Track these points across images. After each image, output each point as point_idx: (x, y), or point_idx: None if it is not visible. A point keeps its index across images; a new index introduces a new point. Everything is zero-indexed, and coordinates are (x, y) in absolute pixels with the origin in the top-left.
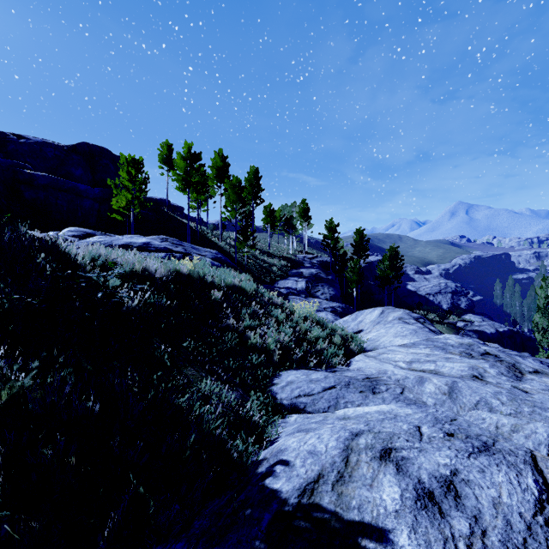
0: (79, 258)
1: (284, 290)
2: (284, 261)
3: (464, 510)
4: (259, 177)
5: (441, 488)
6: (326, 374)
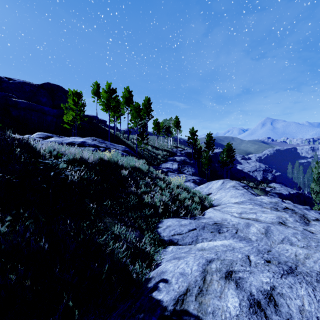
0: (41, 151)
1: (165, 169)
2: (165, 152)
3: (281, 315)
4: (150, 103)
5: (265, 299)
6: (190, 221)
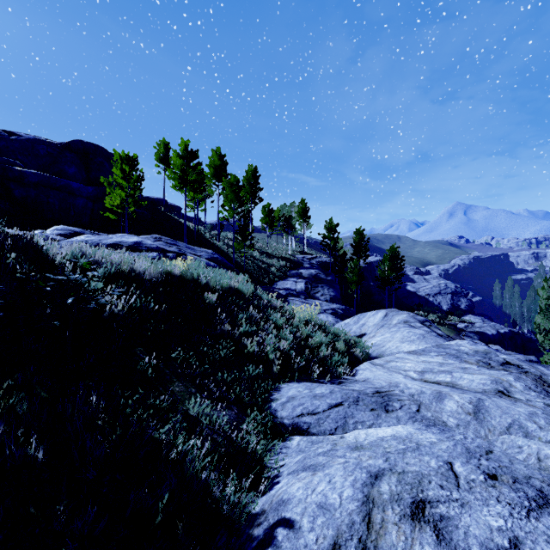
0: (58, 258)
1: (283, 291)
2: (283, 261)
3: None
4: (257, 177)
5: None
6: (331, 388)
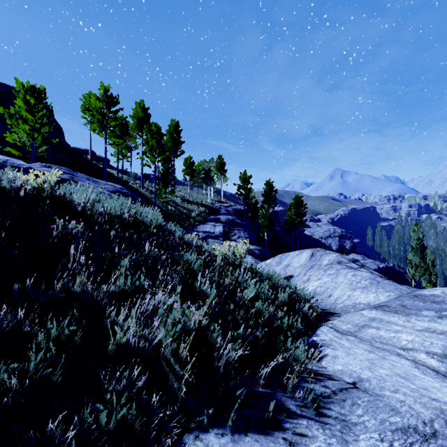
0: None
1: (202, 233)
2: (203, 208)
3: None
4: (179, 131)
5: None
6: None
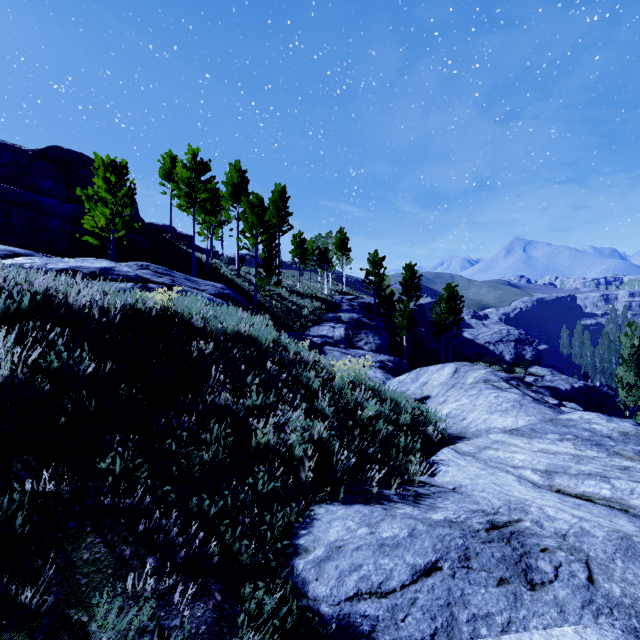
0: None
1: (318, 339)
2: (317, 302)
3: None
4: (286, 198)
5: None
6: (411, 524)
